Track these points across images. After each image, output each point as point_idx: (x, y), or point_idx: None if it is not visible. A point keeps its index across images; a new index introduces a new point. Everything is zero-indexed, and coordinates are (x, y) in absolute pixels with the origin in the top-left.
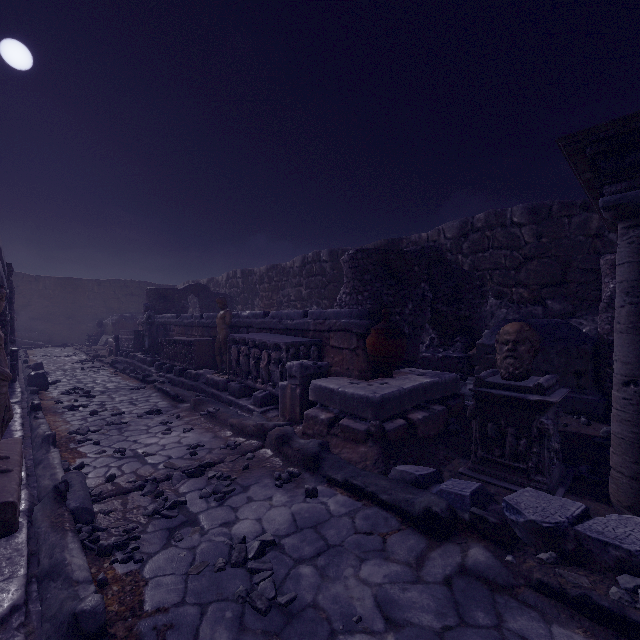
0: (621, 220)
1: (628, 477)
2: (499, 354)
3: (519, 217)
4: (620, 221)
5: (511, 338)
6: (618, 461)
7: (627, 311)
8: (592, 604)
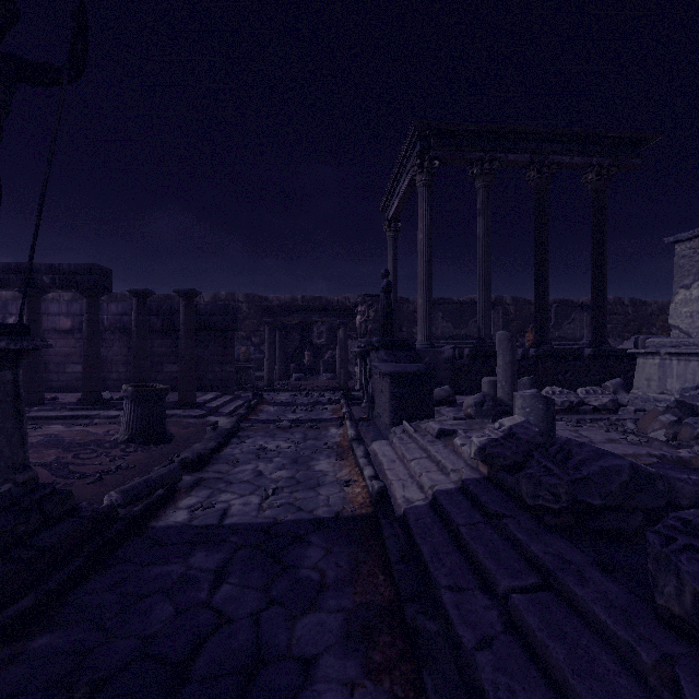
0: (266, 324)
1: (267, 380)
2: (241, 356)
3: (242, 298)
4: (266, 325)
5: (244, 351)
6: (266, 378)
7: (267, 345)
8: (258, 389)
